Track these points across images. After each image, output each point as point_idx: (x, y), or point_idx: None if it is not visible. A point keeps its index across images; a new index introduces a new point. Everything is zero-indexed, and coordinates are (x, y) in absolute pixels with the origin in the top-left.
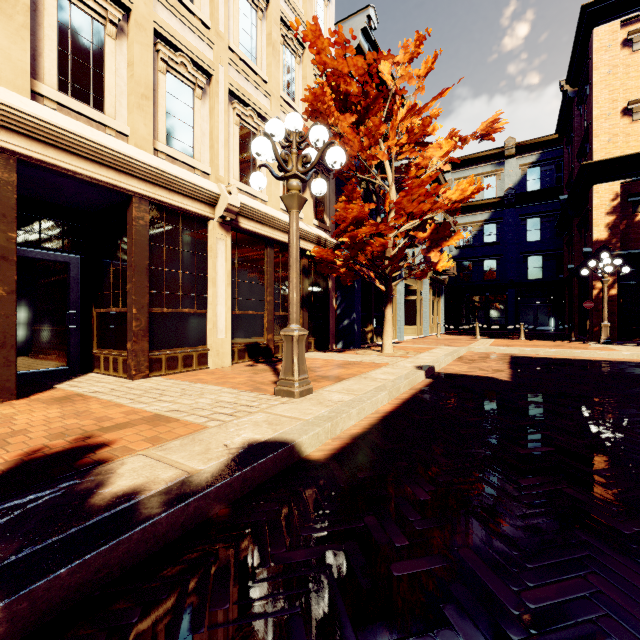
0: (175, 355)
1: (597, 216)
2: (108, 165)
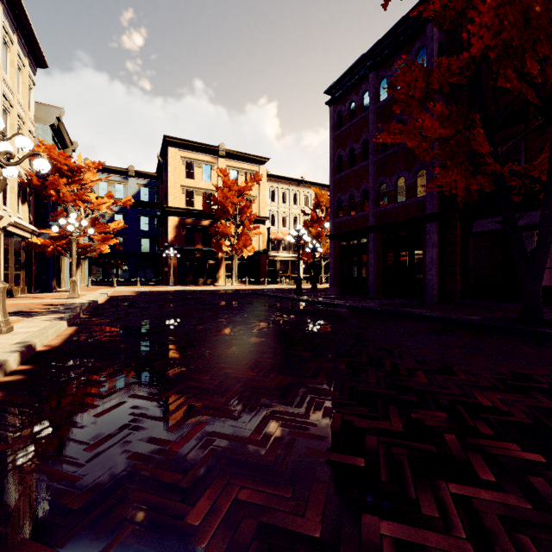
0: None
1: (170, 230)
2: None
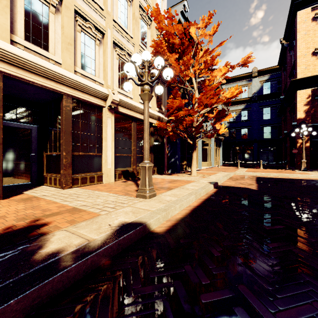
0: (85, 176)
1: (299, 106)
2: (50, 79)
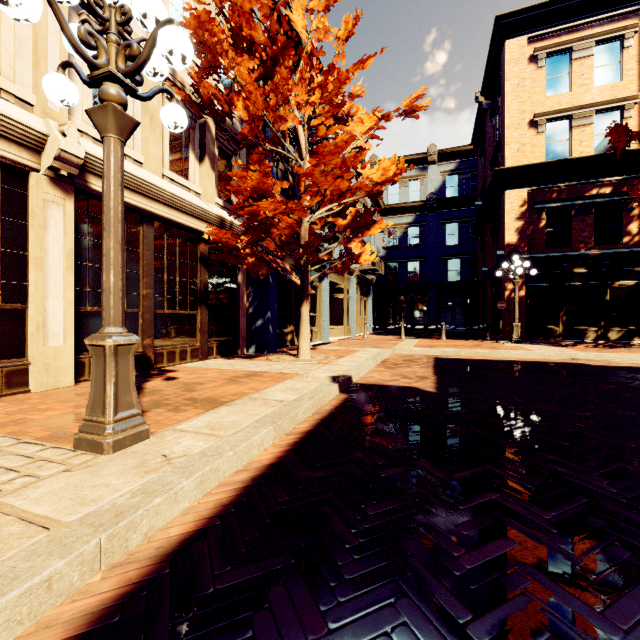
0: None
1: (509, 220)
2: None
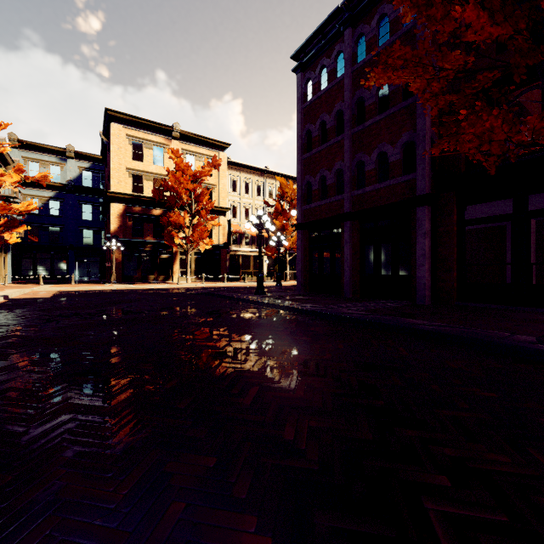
0: None
1: (113, 219)
2: None
